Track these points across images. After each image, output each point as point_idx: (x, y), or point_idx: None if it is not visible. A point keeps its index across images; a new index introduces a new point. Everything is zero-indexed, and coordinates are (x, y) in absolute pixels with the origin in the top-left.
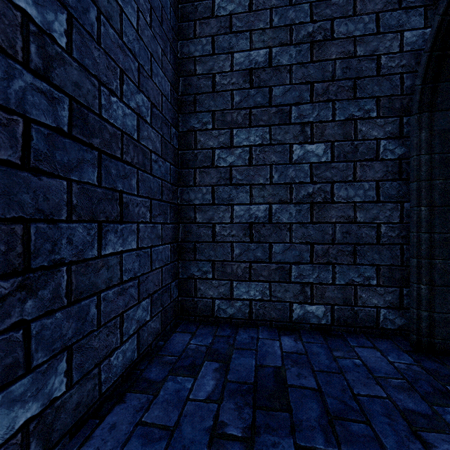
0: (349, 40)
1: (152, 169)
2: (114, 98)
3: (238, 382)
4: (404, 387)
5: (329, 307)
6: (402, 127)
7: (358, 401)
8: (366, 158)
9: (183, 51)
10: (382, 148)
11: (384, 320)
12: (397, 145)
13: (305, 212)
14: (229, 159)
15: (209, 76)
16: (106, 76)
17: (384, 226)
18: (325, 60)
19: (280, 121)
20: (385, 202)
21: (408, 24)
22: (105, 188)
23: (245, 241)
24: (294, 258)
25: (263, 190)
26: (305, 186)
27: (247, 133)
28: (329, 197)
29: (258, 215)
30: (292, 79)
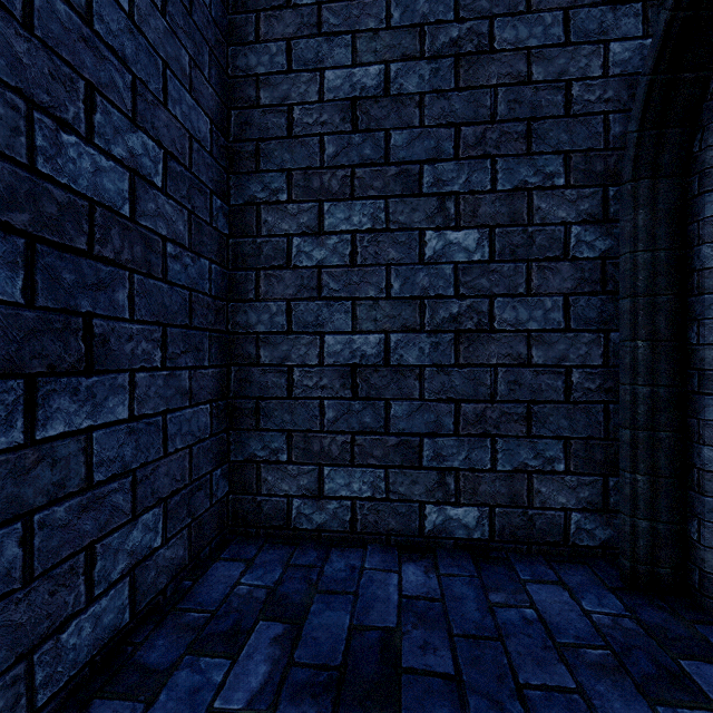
0: (519, 54)
1: (169, 272)
2: (72, 137)
3: (313, 665)
4: (607, 666)
5: (486, 510)
6: (607, 204)
7: (525, 700)
8: (548, 256)
9: (238, 65)
10: (575, 238)
11: (578, 531)
12: (599, 235)
13: (446, 347)
14: (317, 254)
15: (282, 109)
16: (48, 94)
17: (577, 371)
18: (479, 86)
19: (404, 191)
20: (579, 331)
21: (617, 29)
22: (47, 310)
23: (344, 397)
24: (427, 426)
25: (374, 308)
26: (446, 303)
27: (348, 210)
28: (486, 322)
29: (366, 352)
30: (423, 117)
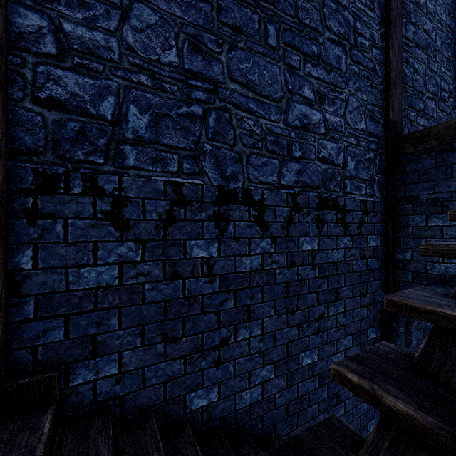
0: None
1: None
2: None
3: None
4: None
5: None
6: None
7: None
8: None
9: None
10: None
11: None
12: None
13: None
14: None
15: None
16: None
17: None
18: None
19: None
20: None
21: None
22: None
23: None
24: None
25: None
26: None
27: None
28: None
29: None
30: None
